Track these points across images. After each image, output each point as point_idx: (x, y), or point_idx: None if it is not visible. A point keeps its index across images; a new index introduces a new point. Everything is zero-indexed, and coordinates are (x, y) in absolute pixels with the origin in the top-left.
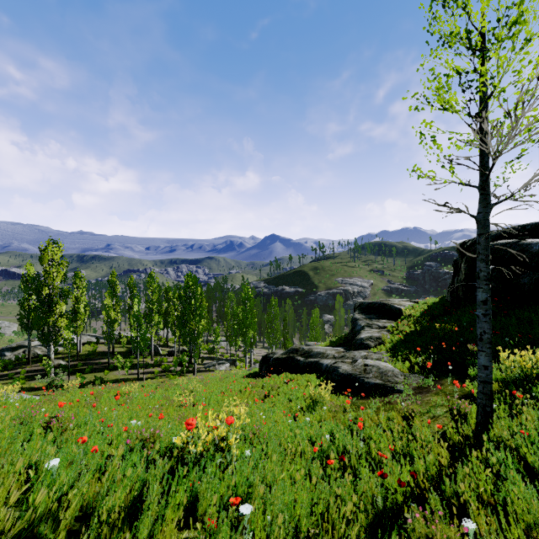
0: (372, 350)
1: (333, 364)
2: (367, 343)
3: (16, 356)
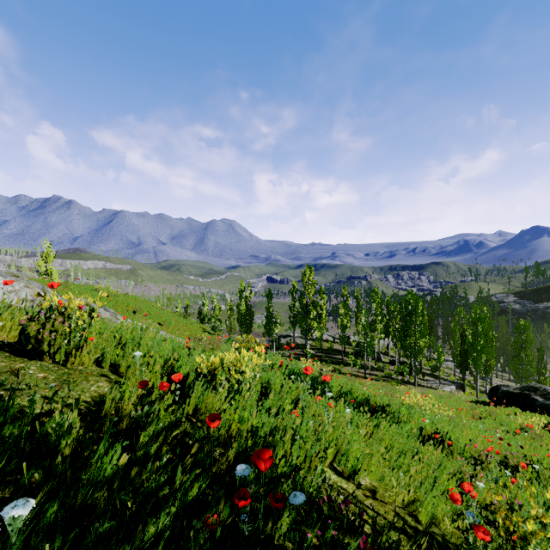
0: None
1: None
2: None
3: (286, 342)
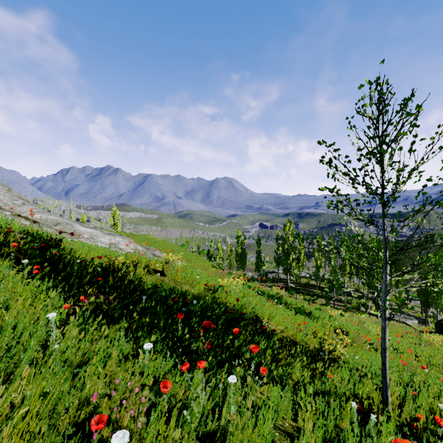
0: None
1: None
2: None
3: (272, 277)
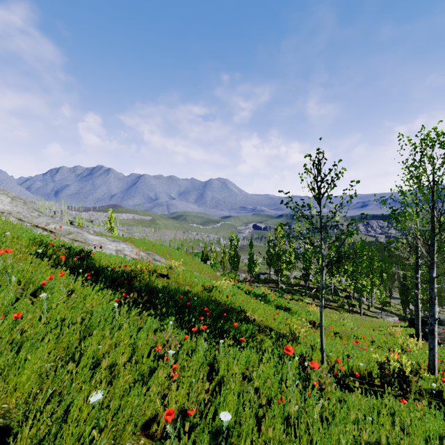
0: None
1: None
2: None
3: (264, 278)
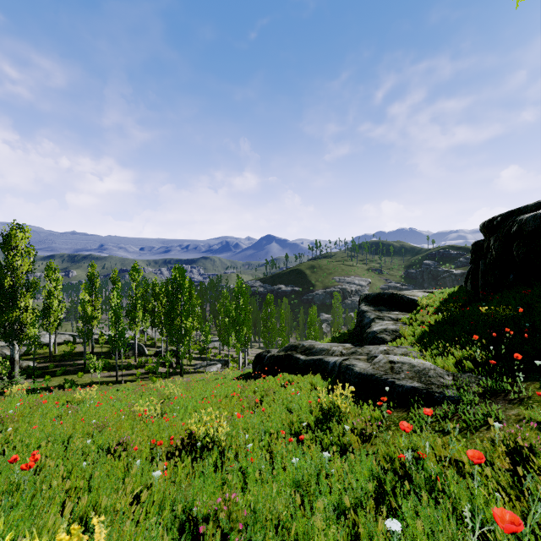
0: (390, 345)
1: (343, 361)
2: (382, 336)
3: None
